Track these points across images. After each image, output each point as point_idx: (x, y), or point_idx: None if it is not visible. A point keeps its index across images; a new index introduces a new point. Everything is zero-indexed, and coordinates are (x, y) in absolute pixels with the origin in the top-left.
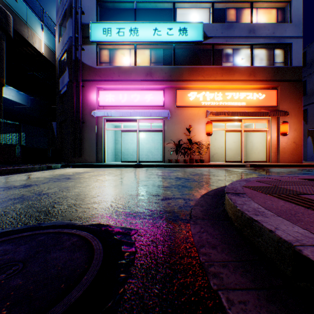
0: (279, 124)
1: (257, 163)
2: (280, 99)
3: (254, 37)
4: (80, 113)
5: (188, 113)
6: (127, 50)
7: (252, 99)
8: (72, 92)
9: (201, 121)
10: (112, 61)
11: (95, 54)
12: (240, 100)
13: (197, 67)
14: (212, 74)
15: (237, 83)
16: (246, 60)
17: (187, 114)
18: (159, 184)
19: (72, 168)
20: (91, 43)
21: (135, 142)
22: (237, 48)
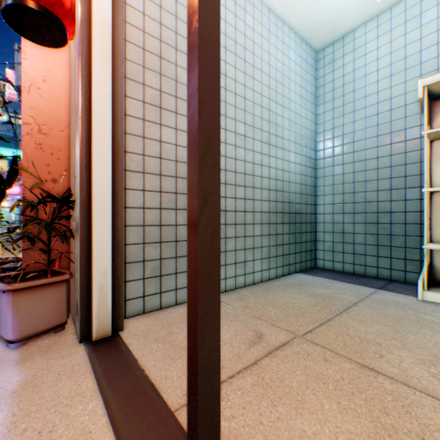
0: None
1: None
2: None
3: None
4: None
5: None
6: None
7: None
8: None
9: None
10: None
11: None
12: None
13: None
14: None
15: None
16: None
17: None
18: None
19: None
20: None
21: None
22: None
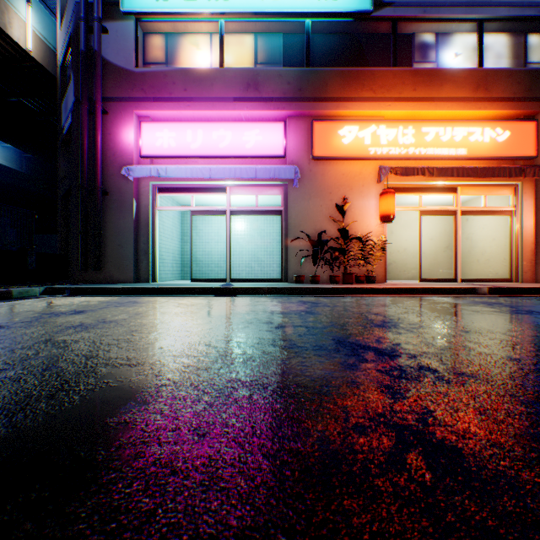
0: None
1: (491, 283)
2: None
3: (486, 3)
4: (98, 171)
5: (339, 172)
6: (205, 36)
7: (481, 142)
8: (80, 125)
9: (368, 190)
10: (171, 60)
11: (132, 40)
12: (454, 144)
13: (359, 70)
14: (393, 85)
15: (449, 105)
16: (465, 58)
17: (336, 175)
18: (278, 409)
19: (66, 297)
20: (124, 17)
21: (224, 239)
22: (445, 30)
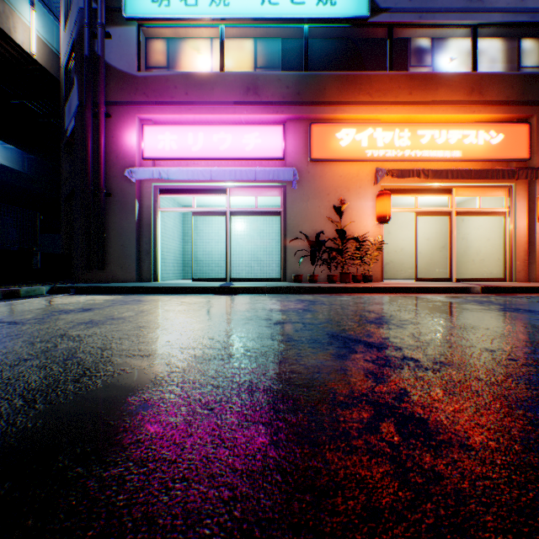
0: (537, 197)
1: (486, 282)
2: (538, 143)
3: (480, 9)
4: (101, 173)
5: (337, 174)
6: (206, 41)
7: (475, 145)
8: (84, 128)
9: (365, 192)
10: (172, 64)
11: (135, 45)
12: (449, 147)
13: (356, 74)
14: (389, 89)
15: (444, 108)
16: (460, 62)
17: (334, 177)
18: (275, 390)
19: (71, 295)
20: (127, 23)
21: (224, 239)
22: (441, 35)
